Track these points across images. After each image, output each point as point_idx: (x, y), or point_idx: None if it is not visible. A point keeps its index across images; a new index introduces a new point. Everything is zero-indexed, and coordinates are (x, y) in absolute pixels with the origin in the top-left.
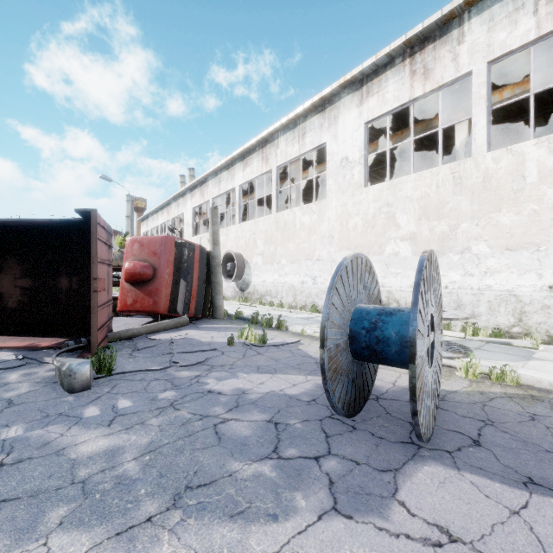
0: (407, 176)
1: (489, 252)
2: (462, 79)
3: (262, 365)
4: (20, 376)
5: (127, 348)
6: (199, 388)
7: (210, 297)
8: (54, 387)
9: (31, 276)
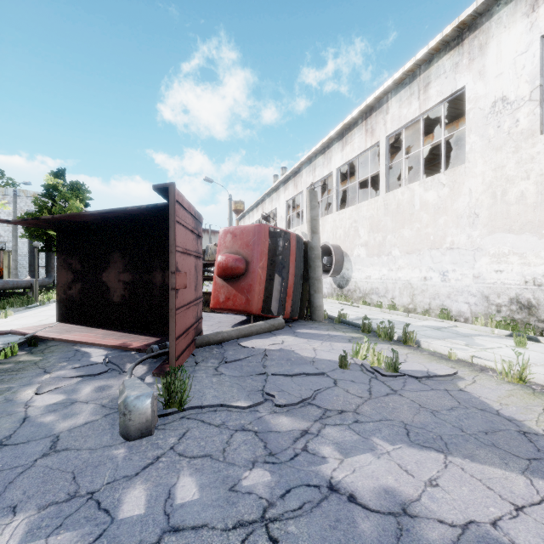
0: None
1: None
2: None
3: (411, 424)
4: (92, 390)
5: (213, 359)
6: (310, 470)
7: (307, 295)
8: (114, 420)
9: (131, 270)
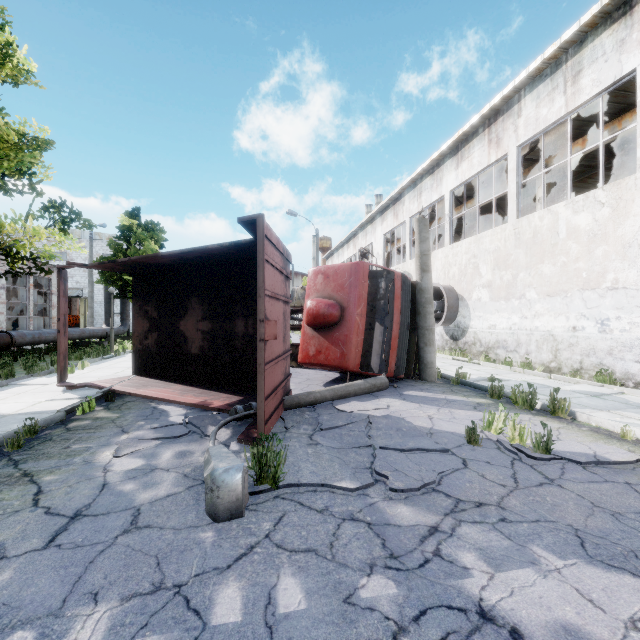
0: None
1: None
2: None
3: (584, 530)
4: (173, 456)
5: (306, 424)
6: (449, 585)
7: (415, 349)
8: (198, 494)
9: (210, 318)
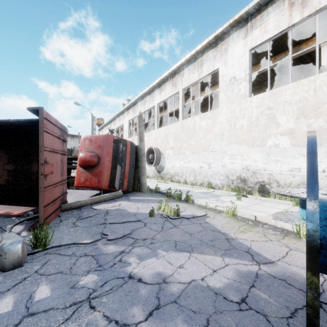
0: (286, 85)
1: None
2: None
3: (178, 241)
4: None
5: (73, 217)
6: (120, 270)
7: (137, 177)
8: None
9: (14, 162)
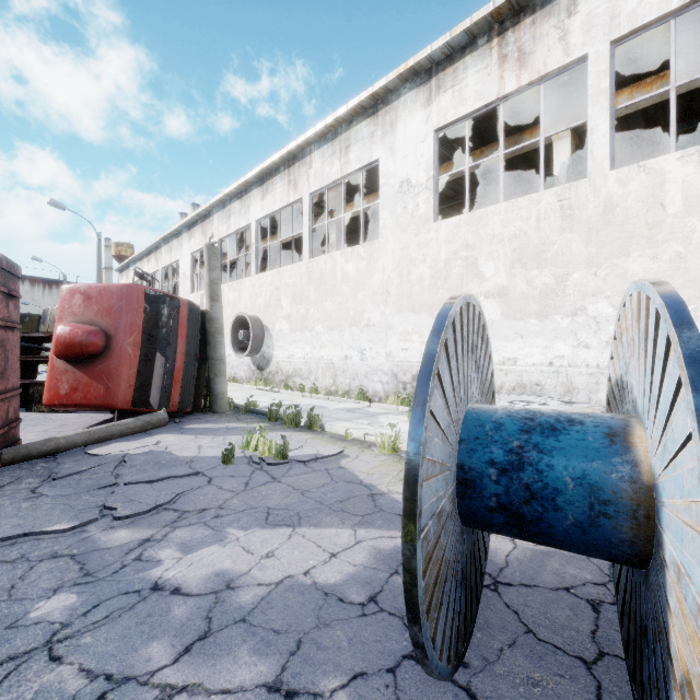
0: (494, 206)
1: (613, 314)
2: (573, 66)
3: (275, 507)
4: None
5: (32, 477)
6: (135, 578)
7: (206, 380)
8: None
9: None
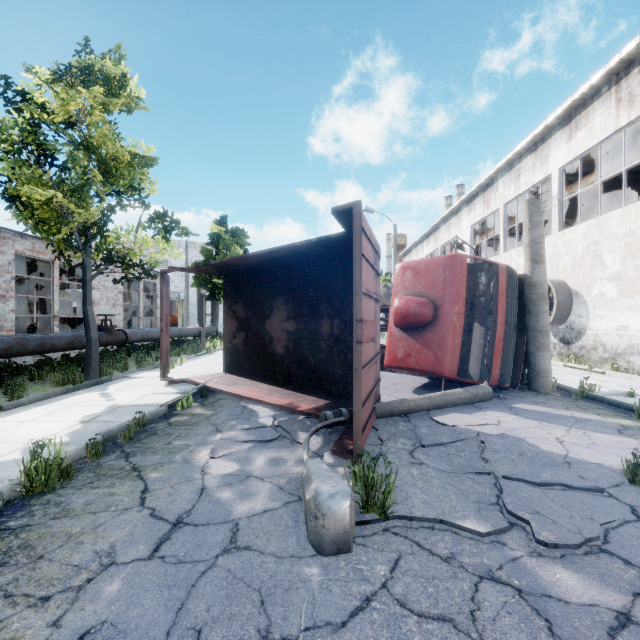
0: None
1: None
2: None
3: None
4: (266, 462)
5: (403, 437)
6: None
7: (523, 354)
8: (296, 513)
9: (295, 317)
